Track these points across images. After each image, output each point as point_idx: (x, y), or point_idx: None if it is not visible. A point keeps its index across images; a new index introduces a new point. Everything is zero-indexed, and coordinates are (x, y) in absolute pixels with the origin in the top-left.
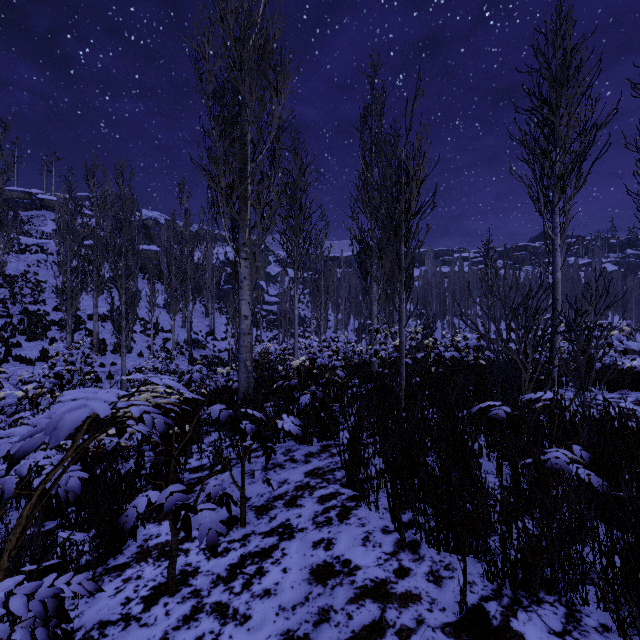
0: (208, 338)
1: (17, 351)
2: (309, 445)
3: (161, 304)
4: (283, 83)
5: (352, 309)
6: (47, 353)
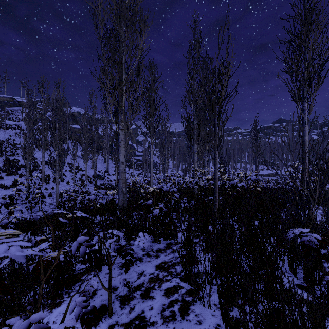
0: (105, 174)
1: (0, 181)
2: (158, 243)
3: (81, 156)
4: (144, 29)
5: (181, 159)
6: (16, 182)
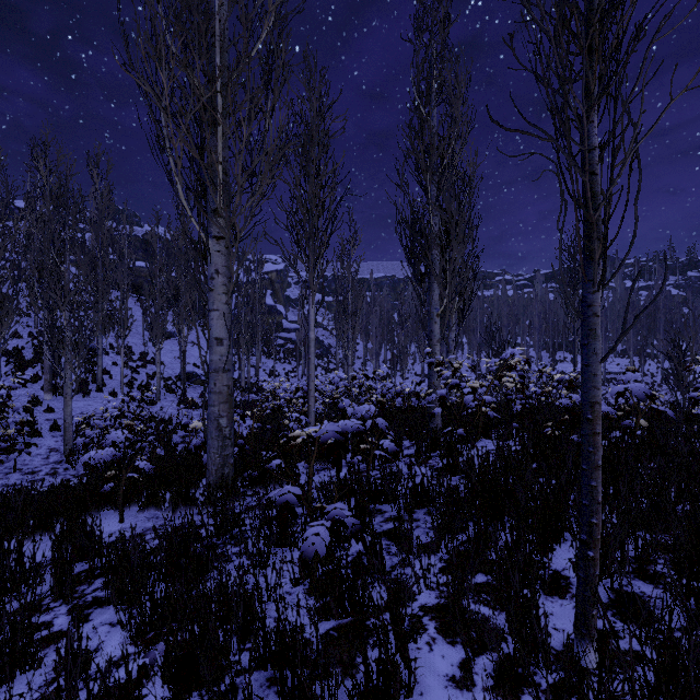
0: None
1: None
2: None
3: None
4: None
5: (384, 337)
6: None
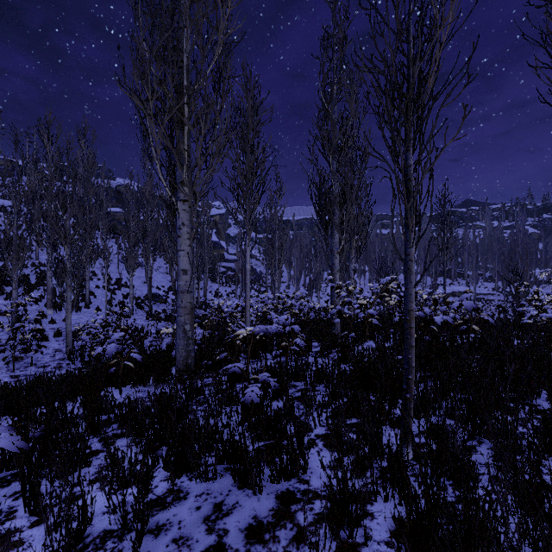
0: (170, 293)
1: None
2: (256, 492)
3: None
4: None
5: (303, 266)
6: None
